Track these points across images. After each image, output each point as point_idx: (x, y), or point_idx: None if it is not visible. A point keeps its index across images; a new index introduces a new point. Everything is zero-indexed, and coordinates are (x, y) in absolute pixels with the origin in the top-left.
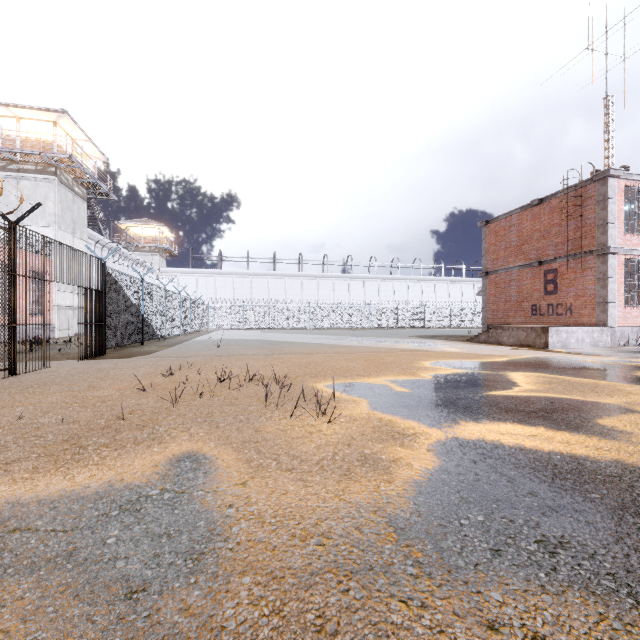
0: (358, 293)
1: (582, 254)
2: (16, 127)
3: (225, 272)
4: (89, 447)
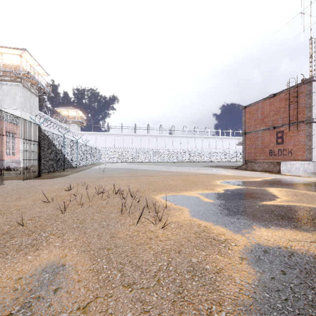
0: (177, 144)
1: (297, 122)
2: (0, 57)
3: (110, 133)
4: None
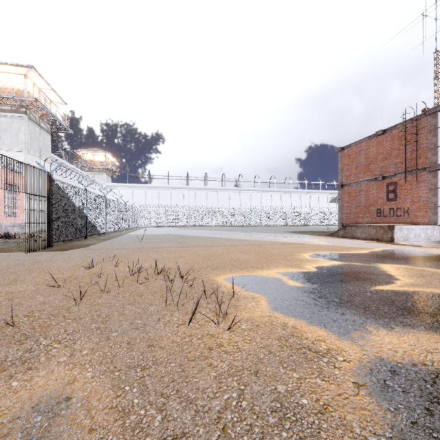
0: (246, 201)
1: (417, 170)
2: None
3: (152, 186)
4: None
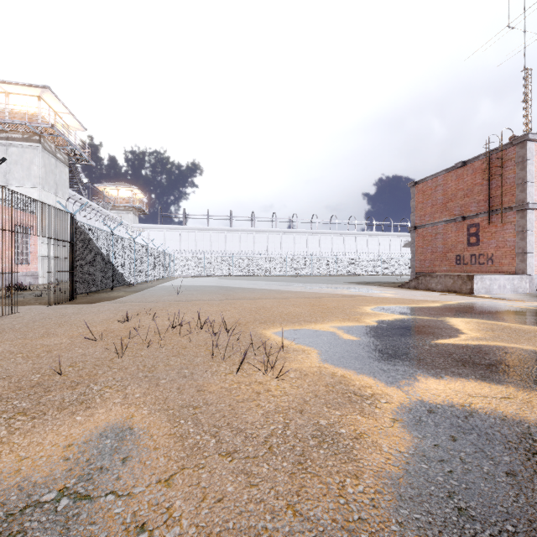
0: (302, 245)
1: (502, 210)
2: (5, 101)
3: (188, 228)
4: (4, 414)
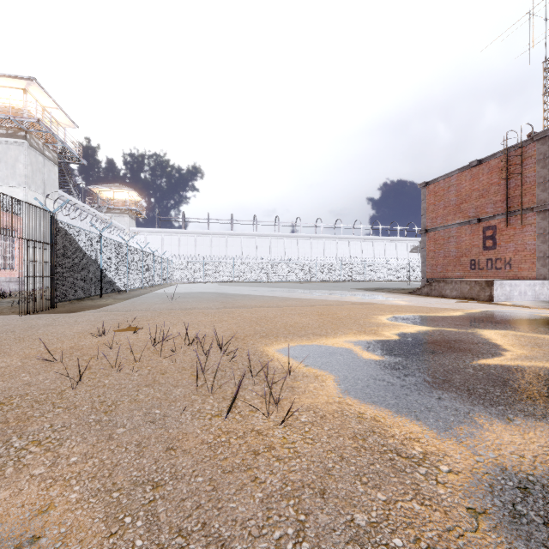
0: (306, 250)
1: (522, 211)
2: None
3: (188, 232)
4: None
